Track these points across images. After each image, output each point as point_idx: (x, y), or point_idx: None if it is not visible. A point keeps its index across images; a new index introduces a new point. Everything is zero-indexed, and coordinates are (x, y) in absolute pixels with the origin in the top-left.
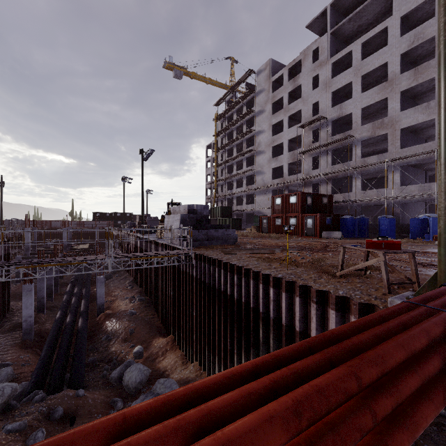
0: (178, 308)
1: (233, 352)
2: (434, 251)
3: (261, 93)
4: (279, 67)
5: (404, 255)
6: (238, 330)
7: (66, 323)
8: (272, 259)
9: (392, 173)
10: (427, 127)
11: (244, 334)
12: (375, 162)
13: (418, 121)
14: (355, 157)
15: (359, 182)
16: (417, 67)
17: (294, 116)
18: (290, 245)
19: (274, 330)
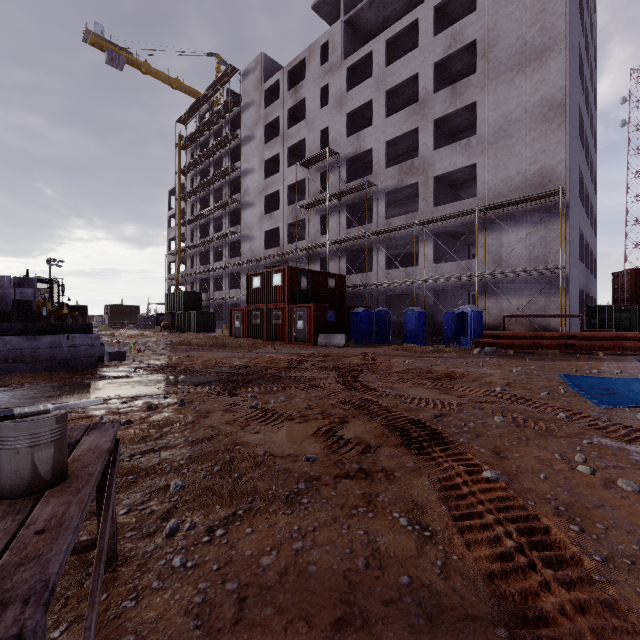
0: None
1: None
2: (464, 373)
3: (249, 107)
4: (278, 70)
5: (410, 385)
6: None
7: None
8: None
9: (424, 244)
10: (469, 179)
11: None
12: (401, 224)
13: (456, 166)
14: (376, 217)
15: (382, 256)
16: (455, 84)
17: (297, 149)
18: (223, 366)
19: None
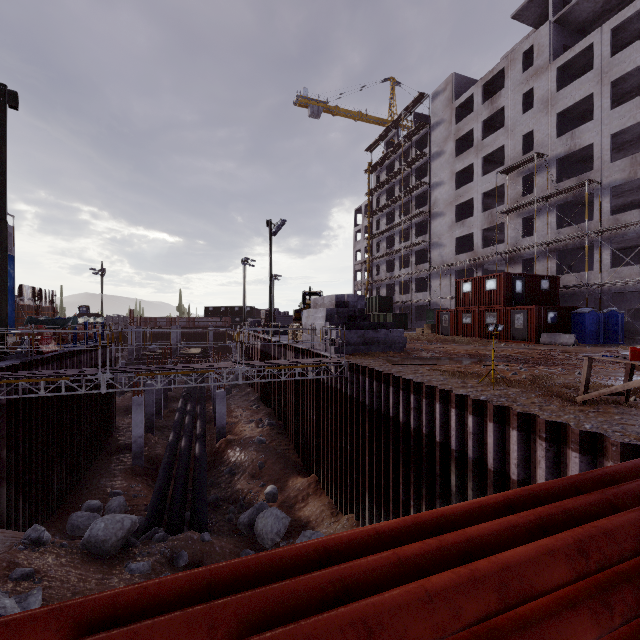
0: (323, 438)
1: (408, 505)
2: None
3: (438, 126)
4: (467, 84)
5: None
6: (416, 474)
7: (181, 448)
8: (465, 374)
9: None
10: None
11: (425, 479)
12: (637, 220)
13: None
14: (598, 214)
15: (605, 254)
16: None
17: (491, 156)
18: (489, 354)
19: (474, 477)
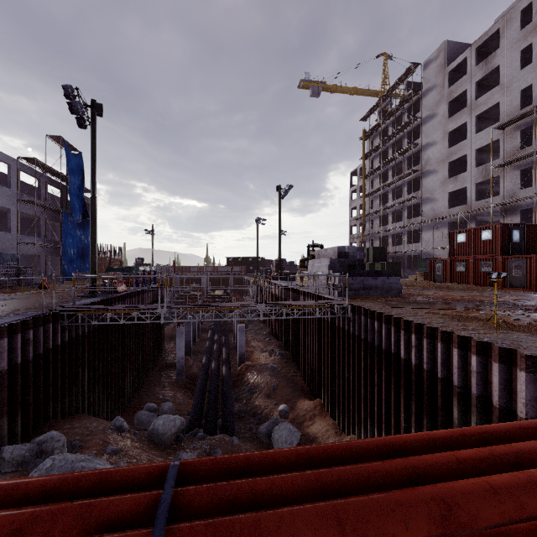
0: (327, 368)
1: (409, 432)
2: None
3: (430, 91)
4: (460, 49)
5: None
6: (417, 405)
7: (212, 369)
8: (465, 317)
9: None
10: None
11: (427, 410)
12: None
13: None
14: None
15: None
16: None
17: (486, 113)
18: (486, 300)
19: (478, 412)
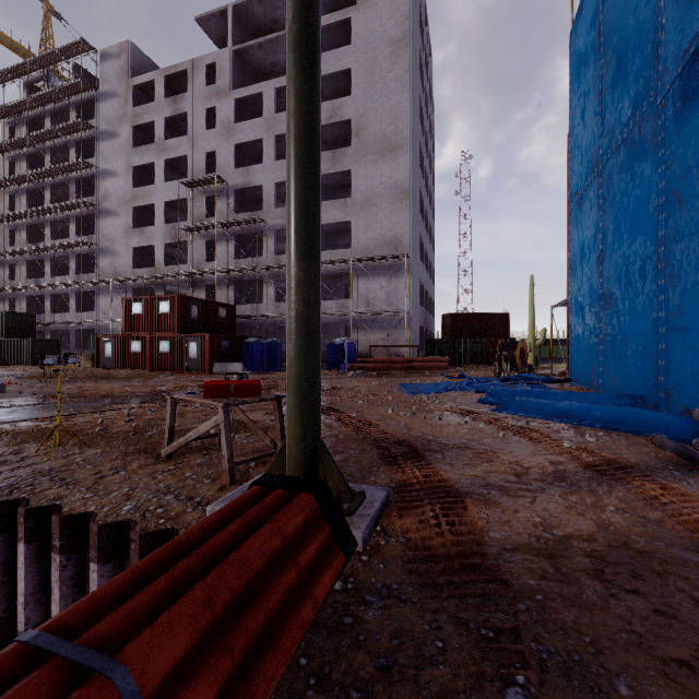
0: None
1: None
2: (343, 386)
3: (110, 97)
4: (150, 66)
5: None
6: None
7: None
8: (39, 434)
9: None
10: (346, 230)
11: None
12: None
13: (336, 220)
14: (266, 251)
15: (272, 289)
16: (335, 150)
17: (176, 163)
18: (138, 392)
19: None
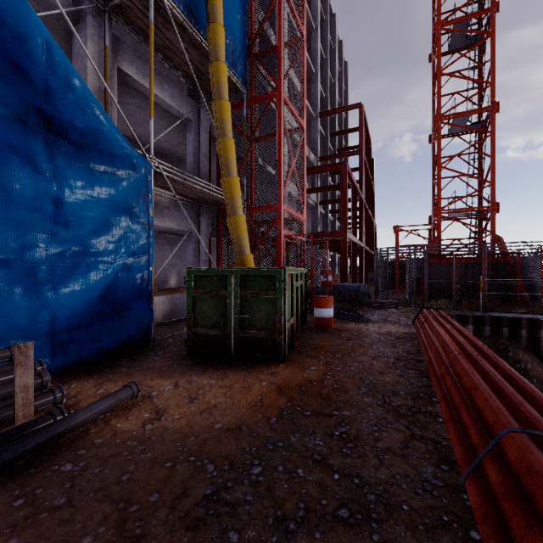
0: None
1: None
2: None
3: None
4: None
5: None
6: None
7: None
8: None
9: None
10: None
11: None
12: None
13: None
14: None
15: None
16: None
17: None
18: None
19: None
